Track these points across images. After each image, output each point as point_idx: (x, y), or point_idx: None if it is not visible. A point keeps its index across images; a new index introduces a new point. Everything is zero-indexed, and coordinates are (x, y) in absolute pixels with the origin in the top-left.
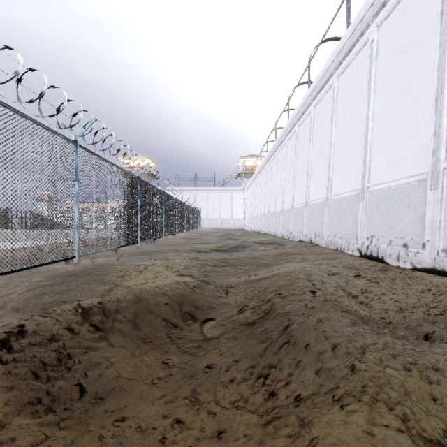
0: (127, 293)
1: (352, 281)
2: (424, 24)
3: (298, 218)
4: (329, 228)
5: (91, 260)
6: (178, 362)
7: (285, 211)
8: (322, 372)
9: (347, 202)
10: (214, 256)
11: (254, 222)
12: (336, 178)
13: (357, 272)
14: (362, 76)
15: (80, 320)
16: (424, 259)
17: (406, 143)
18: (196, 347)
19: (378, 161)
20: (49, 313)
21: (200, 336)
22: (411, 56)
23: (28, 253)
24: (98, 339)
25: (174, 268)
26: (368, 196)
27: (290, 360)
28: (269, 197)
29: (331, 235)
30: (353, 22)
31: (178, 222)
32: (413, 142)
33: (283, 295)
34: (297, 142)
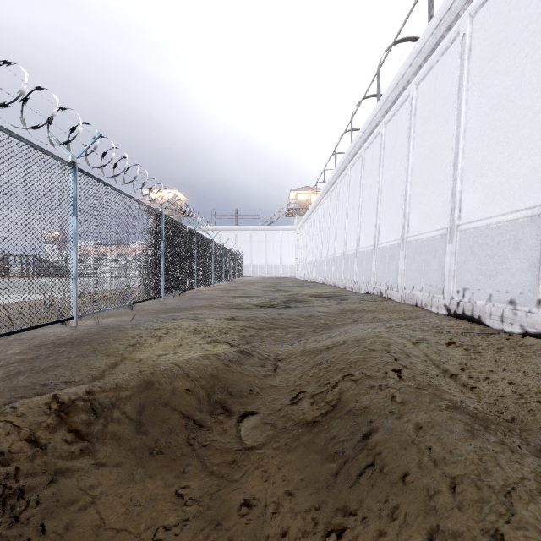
0: (131, 376)
1: (445, 351)
2: (537, 8)
3: (364, 264)
4: (405, 277)
5: (95, 321)
6: (199, 493)
7: (347, 256)
8: (440, 539)
9: (430, 245)
10: (258, 315)
11: (308, 269)
12: (415, 214)
13: (449, 337)
14: (449, 82)
15: (53, 423)
16: (540, 321)
17: (512, 167)
18: (229, 464)
19: (473, 191)
20: (4, 413)
21: (236, 444)
22: (519, 52)
23: (1, 314)
24: (77, 454)
25: (204, 332)
26: (458, 237)
27: (379, 503)
28: (327, 238)
29: (408, 286)
30: (437, 13)
31: (214, 269)
32: (523, 165)
33: (356, 377)
34: (363, 169)
